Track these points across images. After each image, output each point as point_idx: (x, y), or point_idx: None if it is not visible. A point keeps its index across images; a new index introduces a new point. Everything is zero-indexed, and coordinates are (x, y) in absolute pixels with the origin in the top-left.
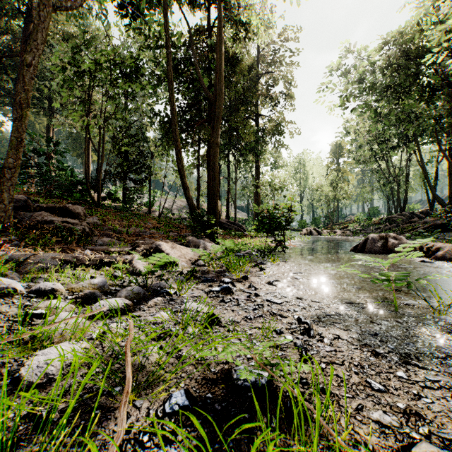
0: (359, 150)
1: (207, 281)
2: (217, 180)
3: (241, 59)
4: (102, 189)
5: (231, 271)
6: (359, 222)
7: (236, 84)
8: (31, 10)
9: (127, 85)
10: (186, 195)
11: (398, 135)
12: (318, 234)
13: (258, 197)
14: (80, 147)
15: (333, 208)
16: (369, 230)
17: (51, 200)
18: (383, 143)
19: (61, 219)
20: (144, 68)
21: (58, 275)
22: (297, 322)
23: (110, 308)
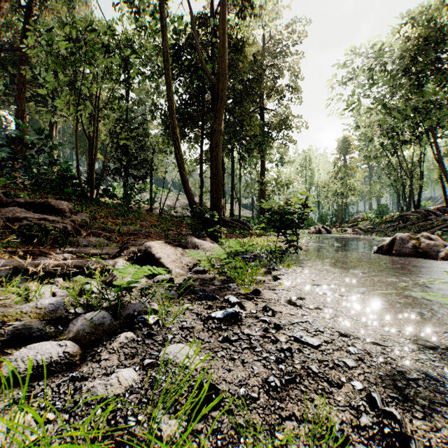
0: (369, 145)
1: (206, 298)
2: (220, 172)
3: (247, 45)
4: (99, 185)
5: (237, 283)
6: (370, 220)
7: (241, 72)
8: (31, 4)
9: (122, 69)
10: (185, 190)
11: (411, 128)
12: (327, 232)
13: (264, 194)
14: (84, 145)
15: (342, 205)
16: (381, 228)
17: (39, 195)
18: (395, 137)
19: (38, 216)
20: (141, 51)
21: (4, 291)
22: (369, 406)
23: (34, 364)
